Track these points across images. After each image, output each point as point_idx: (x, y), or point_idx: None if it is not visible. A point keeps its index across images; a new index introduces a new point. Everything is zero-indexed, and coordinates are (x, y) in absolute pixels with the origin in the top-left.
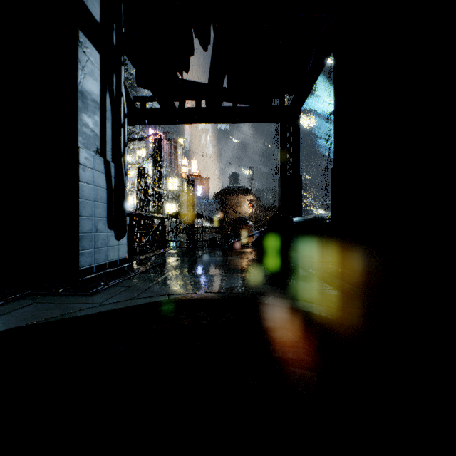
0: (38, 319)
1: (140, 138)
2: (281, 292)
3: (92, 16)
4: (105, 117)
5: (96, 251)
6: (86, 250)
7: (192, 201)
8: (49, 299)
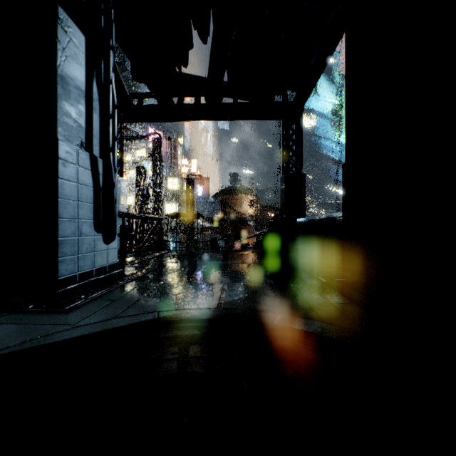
0: None
1: (139, 137)
2: (291, 308)
3: None
4: (91, 107)
5: (80, 257)
6: (67, 256)
7: (191, 201)
8: (15, 318)
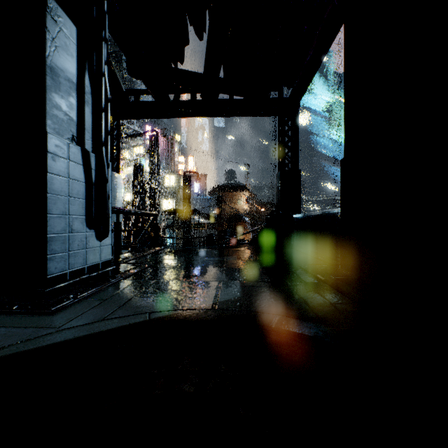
0: None
1: (136, 134)
2: (289, 308)
3: None
4: (83, 100)
5: (71, 254)
6: (57, 254)
7: (188, 198)
8: None
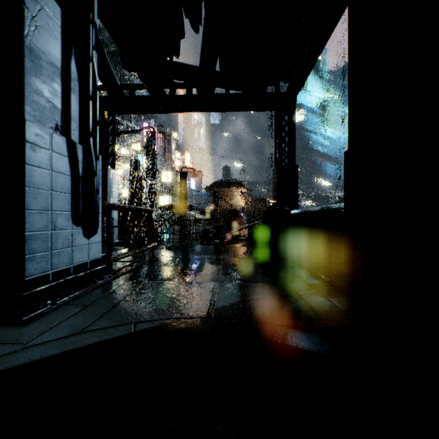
0: None
1: (133, 131)
2: (295, 317)
3: None
4: (68, 87)
5: (54, 253)
6: (37, 253)
7: (185, 194)
8: None
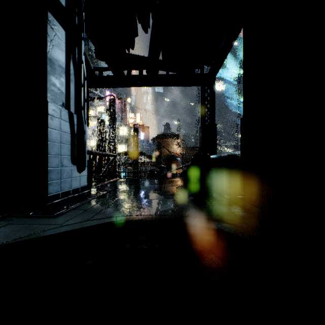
0: (7, 239)
1: (99, 98)
2: (204, 214)
3: (59, 1)
4: (69, 79)
5: (62, 181)
6: (54, 181)
7: (136, 143)
8: (21, 221)
